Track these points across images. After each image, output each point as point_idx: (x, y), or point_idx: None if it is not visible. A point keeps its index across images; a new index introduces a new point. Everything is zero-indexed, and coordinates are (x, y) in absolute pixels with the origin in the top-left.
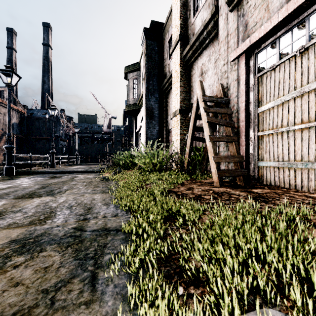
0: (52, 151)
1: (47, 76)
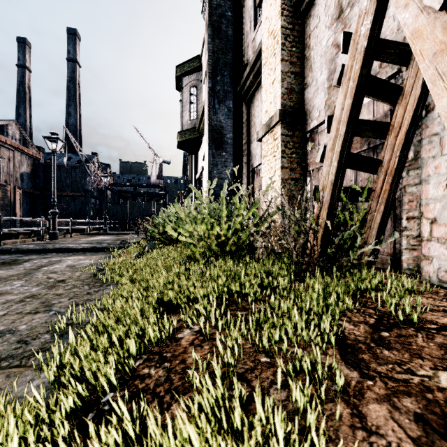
0: (52, 211)
1: (74, 105)
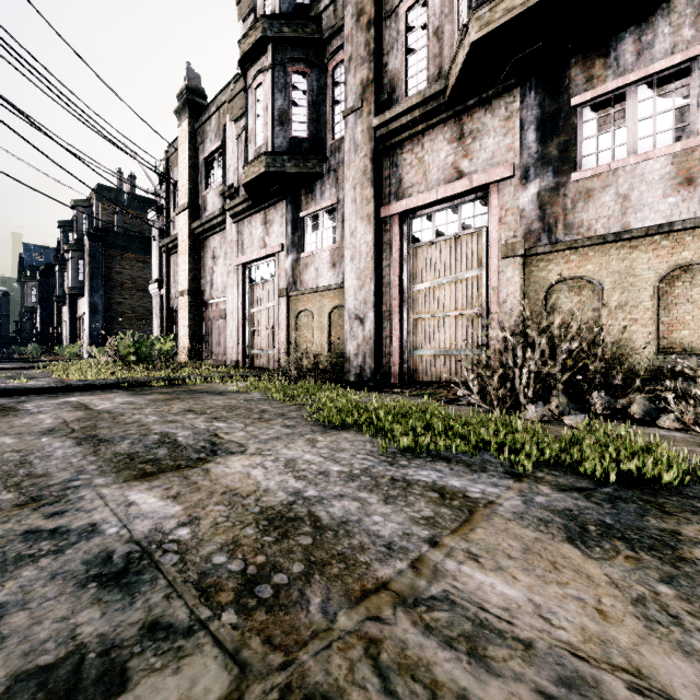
0: None
1: None
